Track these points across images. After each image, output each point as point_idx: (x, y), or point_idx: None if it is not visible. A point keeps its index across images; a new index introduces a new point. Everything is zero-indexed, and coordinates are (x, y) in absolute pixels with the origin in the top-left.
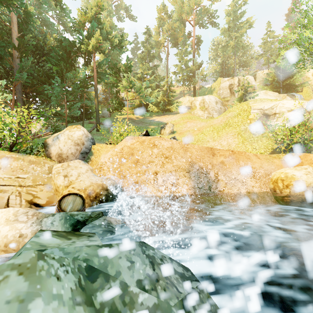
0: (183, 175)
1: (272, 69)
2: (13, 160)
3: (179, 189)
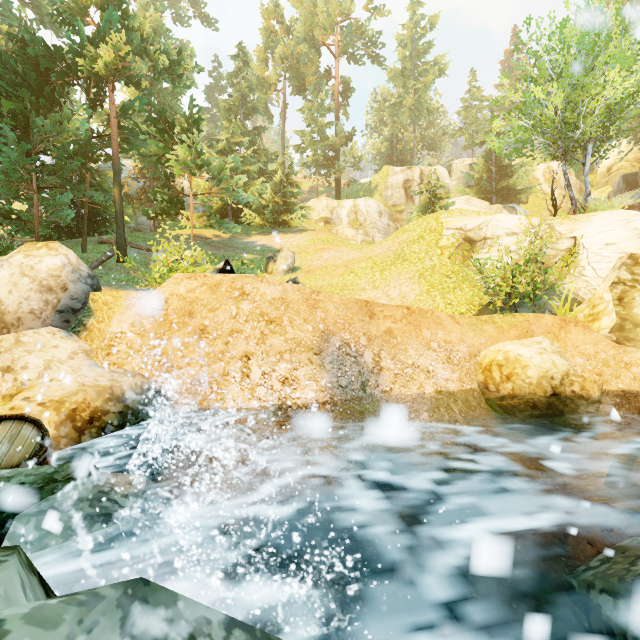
0: (307, 361)
1: (478, 158)
2: None
3: (299, 391)
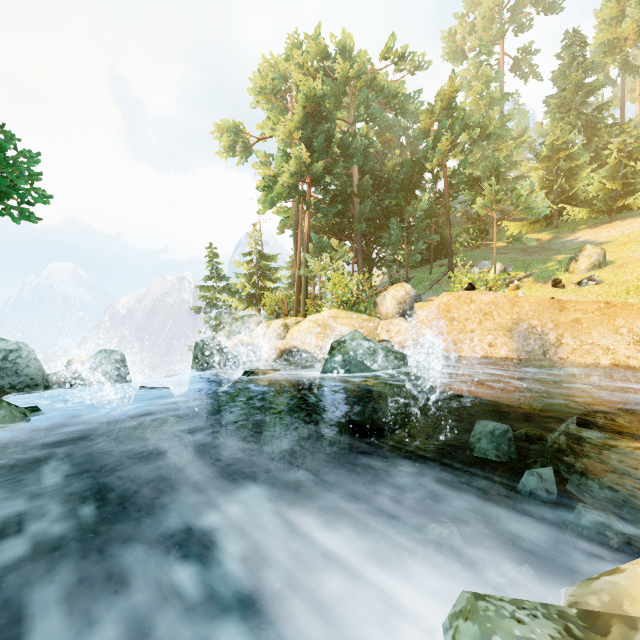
0: (502, 335)
1: None
2: (354, 318)
3: (497, 350)
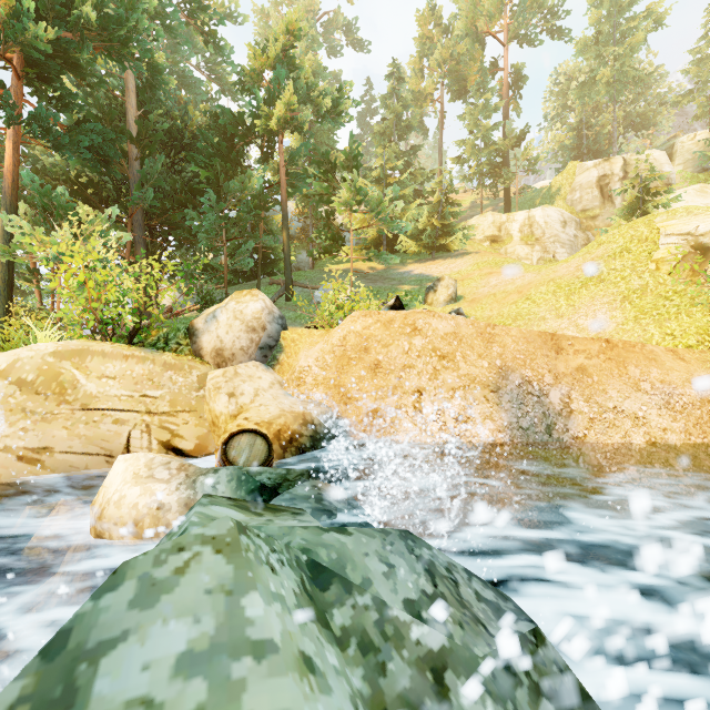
0: (482, 398)
1: None
2: (137, 362)
3: (474, 430)
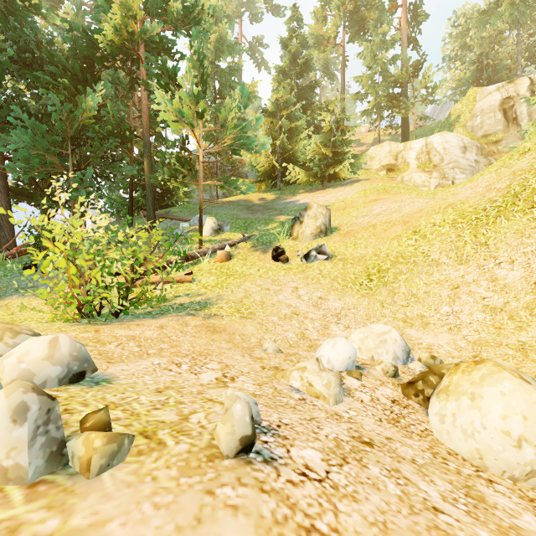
0: None
1: None
2: None
3: None
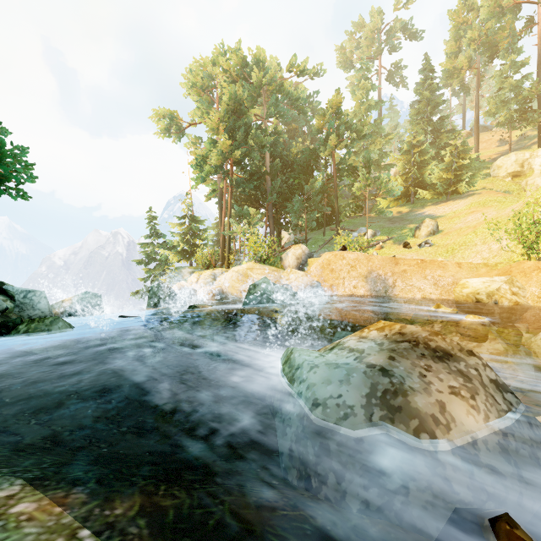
0: (361, 280)
1: None
2: (265, 269)
3: (358, 291)
